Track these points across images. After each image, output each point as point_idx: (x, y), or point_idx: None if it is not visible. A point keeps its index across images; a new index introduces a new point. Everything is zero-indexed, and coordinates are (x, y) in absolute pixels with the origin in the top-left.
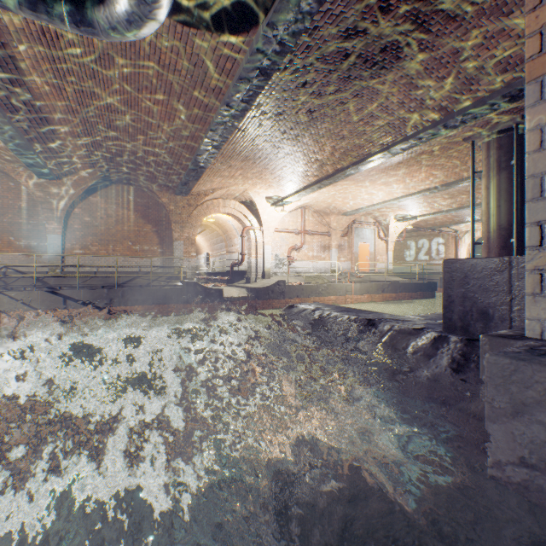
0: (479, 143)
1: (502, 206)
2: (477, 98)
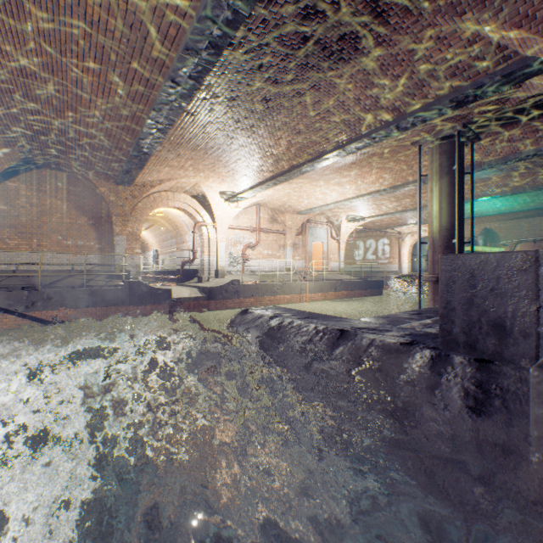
0: (425, 148)
1: (445, 209)
2: (427, 101)
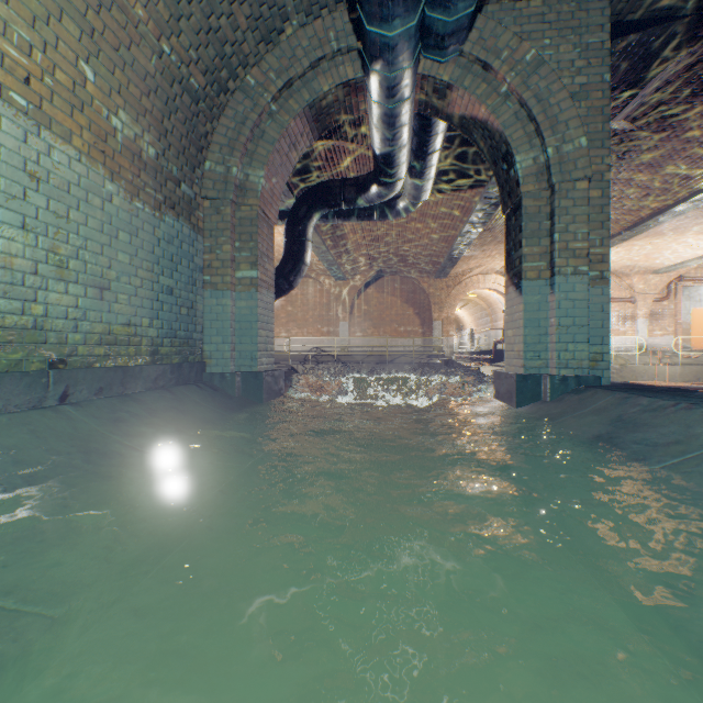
0: None
1: None
2: None
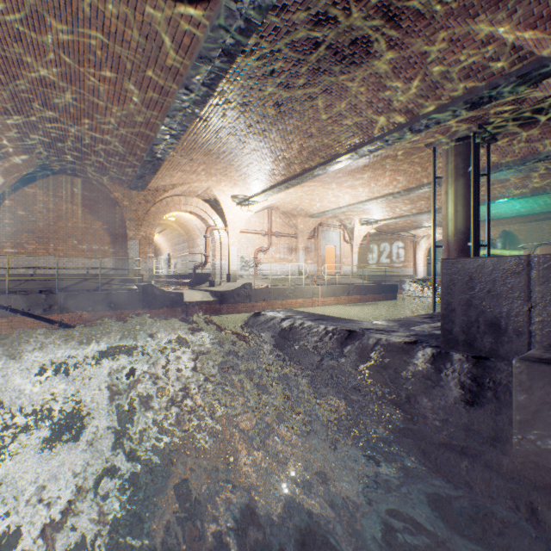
0: (439, 150)
1: (460, 211)
2: (441, 103)
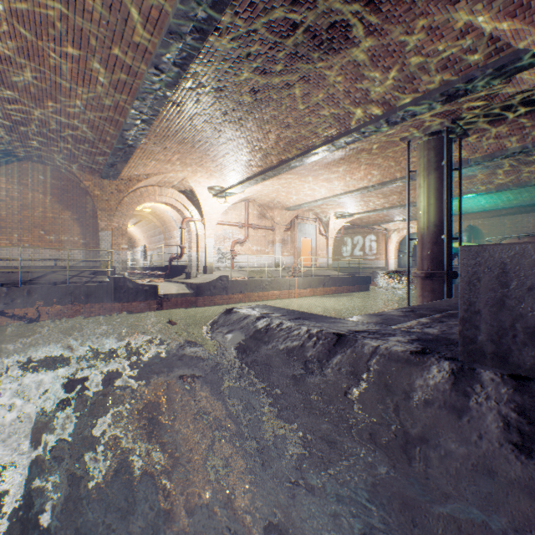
0: (414, 144)
1: (434, 204)
2: (418, 94)
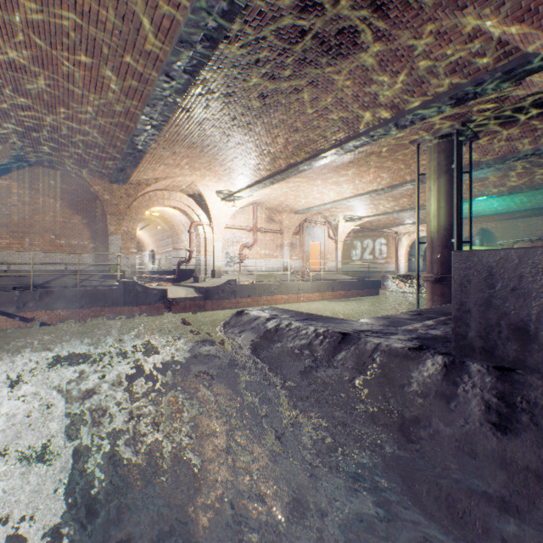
0: (423, 147)
1: (444, 208)
2: (427, 98)
